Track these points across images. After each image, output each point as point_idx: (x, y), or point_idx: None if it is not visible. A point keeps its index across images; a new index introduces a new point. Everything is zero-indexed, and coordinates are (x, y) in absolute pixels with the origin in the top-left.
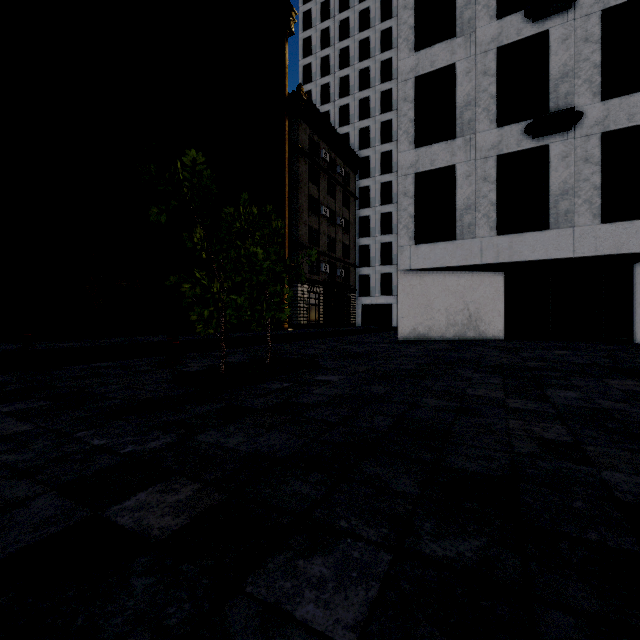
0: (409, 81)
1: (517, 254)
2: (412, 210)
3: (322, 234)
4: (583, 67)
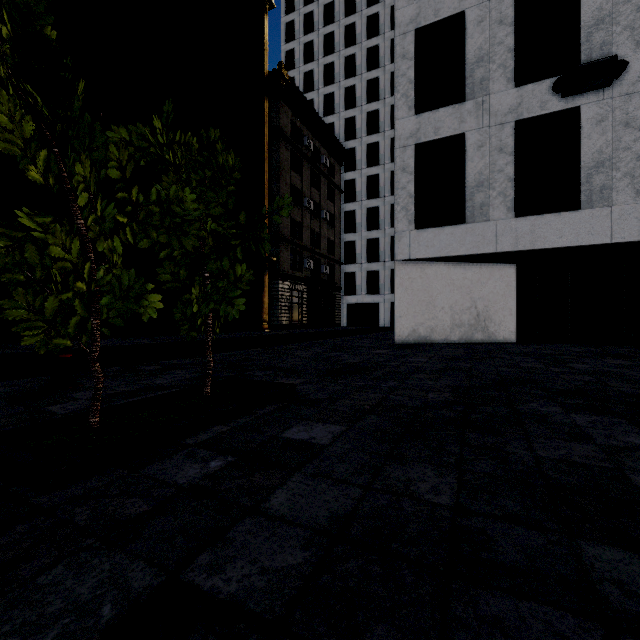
0: (408, 34)
1: (540, 240)
2: (412, 188)
3: (305, 227)
4: (623, 11)
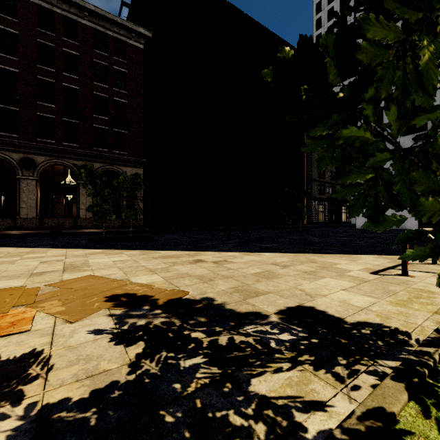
0: None
1: None
2: None
3: (326, 171)
4: None
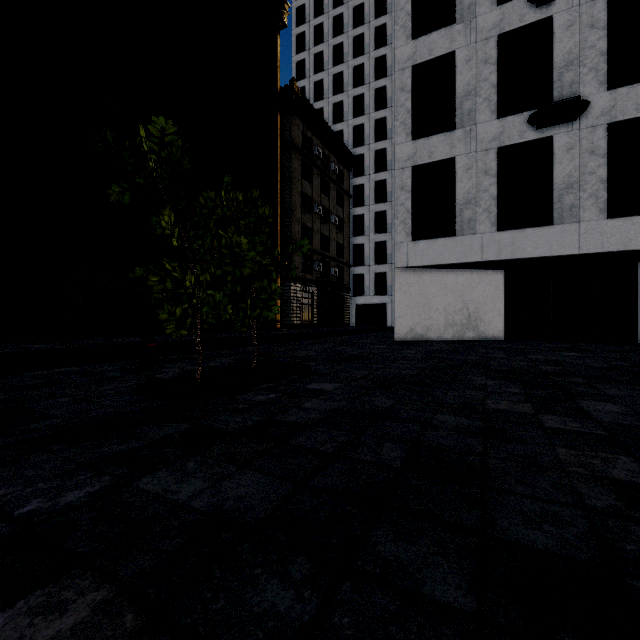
0: (406, 70)
1: (519, 251)
2: (409, 205)
3: (316, 232)
4: (589, 55)
